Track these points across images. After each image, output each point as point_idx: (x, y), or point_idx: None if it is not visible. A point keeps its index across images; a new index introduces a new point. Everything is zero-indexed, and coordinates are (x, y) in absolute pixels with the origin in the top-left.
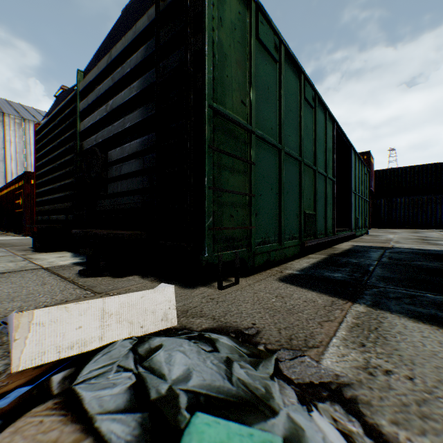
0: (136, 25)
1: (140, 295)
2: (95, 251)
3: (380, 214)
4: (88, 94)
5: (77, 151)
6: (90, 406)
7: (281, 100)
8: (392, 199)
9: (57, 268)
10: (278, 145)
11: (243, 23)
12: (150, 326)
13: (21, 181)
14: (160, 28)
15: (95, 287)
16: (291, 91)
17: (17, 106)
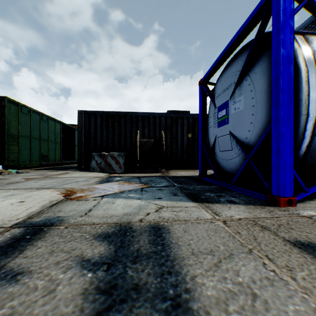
0: None
1: None
2: None
3: None
4: None
5: None
6: None
7: (31, 124)
8: None
9: None
10: (30, 136)
11: (17, 110)
12: None
13: None
14: None
15: None
16: (36, 120)
17: None
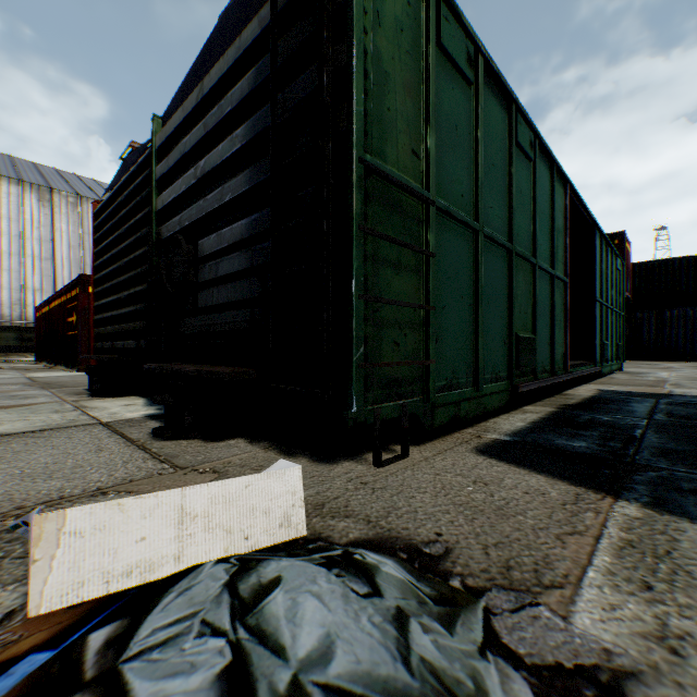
0: (240, 36)
1: (244, 483)
2: (177, 399)
3: (641, 336)
4: (169, 152)
5: (153, 241)
6: (154, 688)
7: (478, 147)
8: (664, 311)
9: (122, 424)
10: (473, 223)
11: (416, 21)
12: (261, 536)
13: (74, 289)
14: (278, 37)
15: (177, 457)
16: (494, 132)
17: (71, 178)
